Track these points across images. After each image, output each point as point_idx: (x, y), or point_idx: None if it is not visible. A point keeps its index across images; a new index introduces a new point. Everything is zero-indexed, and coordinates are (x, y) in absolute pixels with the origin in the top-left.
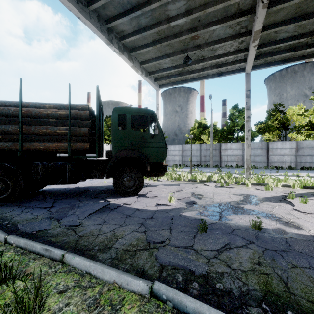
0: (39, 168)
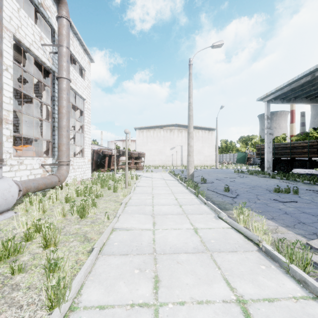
0: (296, 163)
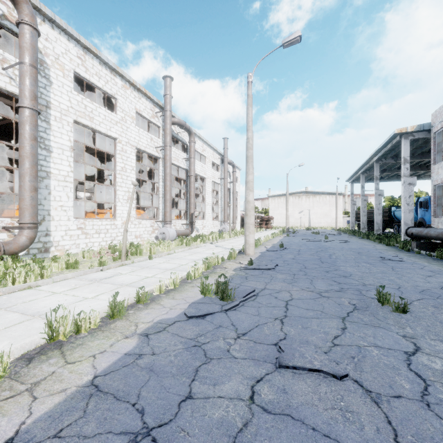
0: None
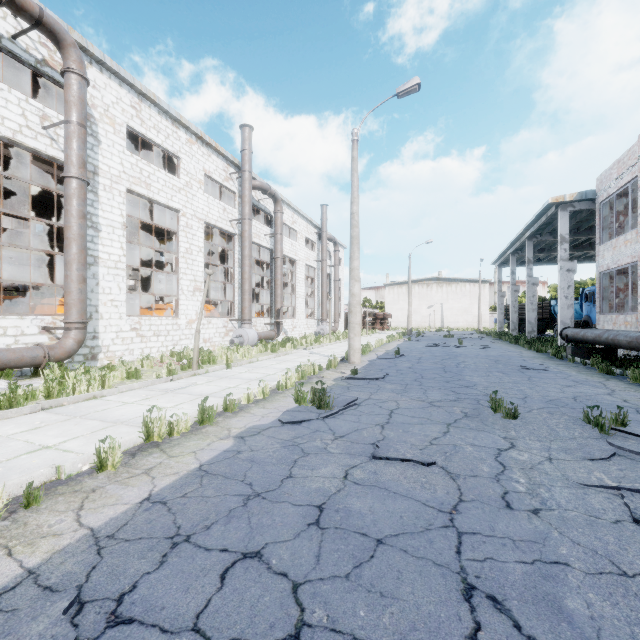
0: None
